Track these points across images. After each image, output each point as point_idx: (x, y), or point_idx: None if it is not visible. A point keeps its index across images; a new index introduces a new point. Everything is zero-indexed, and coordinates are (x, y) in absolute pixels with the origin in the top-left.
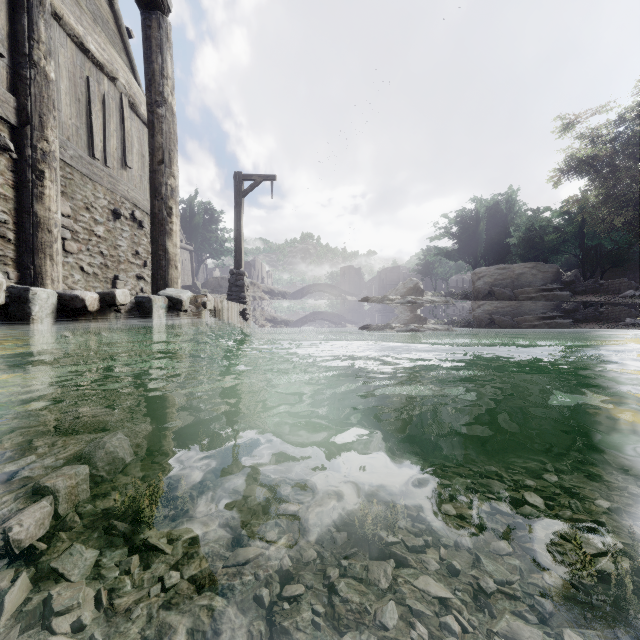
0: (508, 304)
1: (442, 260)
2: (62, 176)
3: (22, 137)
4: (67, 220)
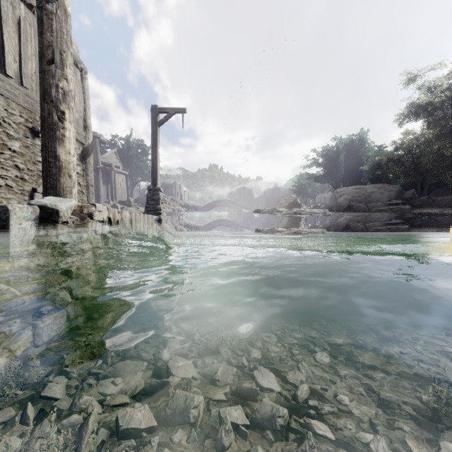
0: (363, 215)
1: (311, 183)
2: None
3: None
4: None
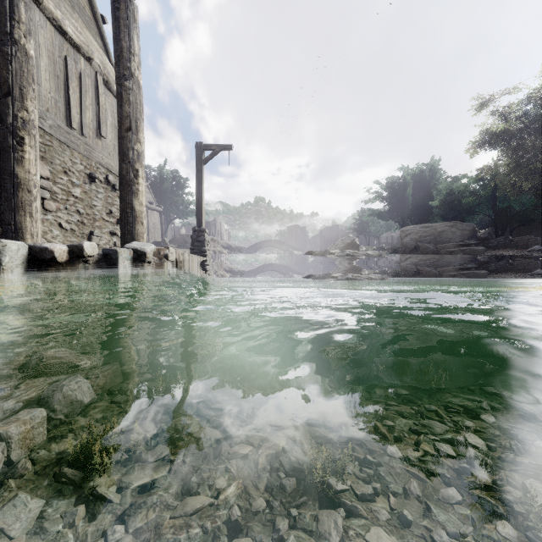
0: (431, 257)
1: (374, 220)
2: (42, 143)
3: (4, 107)
4: (46, 182)
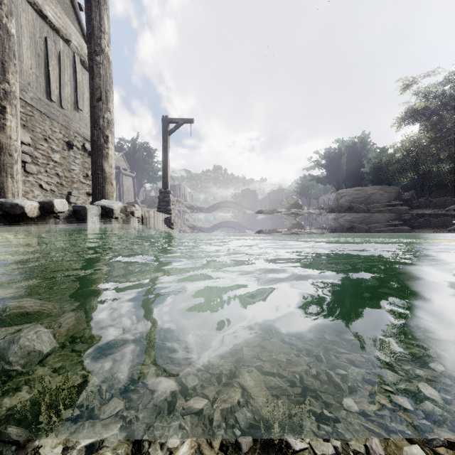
0: (363, 215)
1: (314, 184)
2: (23, 113)
3: None
4: (27, 147)
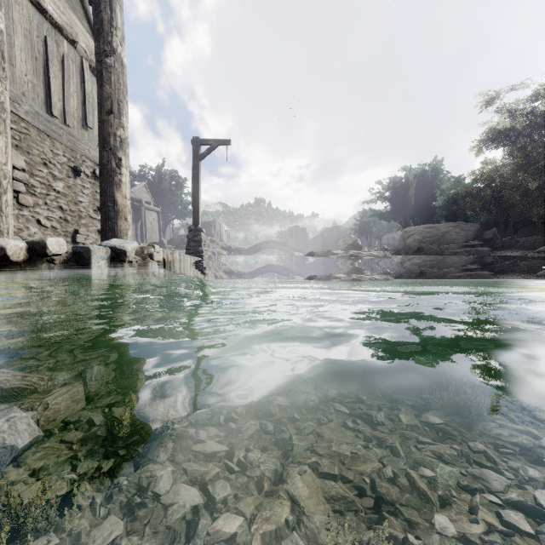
0: (435, 258)
1: (376, 221)
2: (16, 130)
3: None
4: (21, 173)
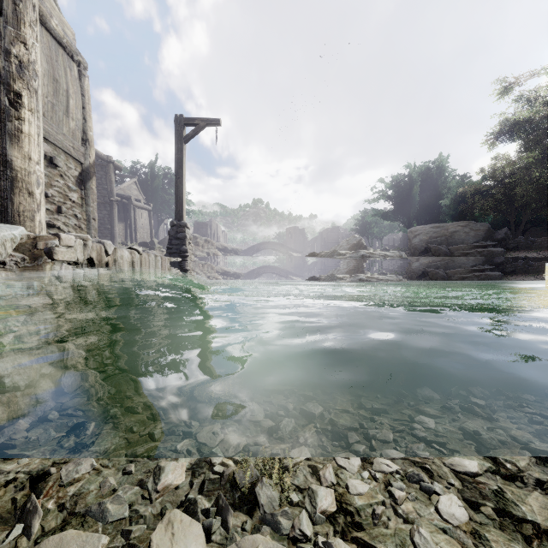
0: (444, 260)
1: (378, 221)
2: None
3: None
4: None
